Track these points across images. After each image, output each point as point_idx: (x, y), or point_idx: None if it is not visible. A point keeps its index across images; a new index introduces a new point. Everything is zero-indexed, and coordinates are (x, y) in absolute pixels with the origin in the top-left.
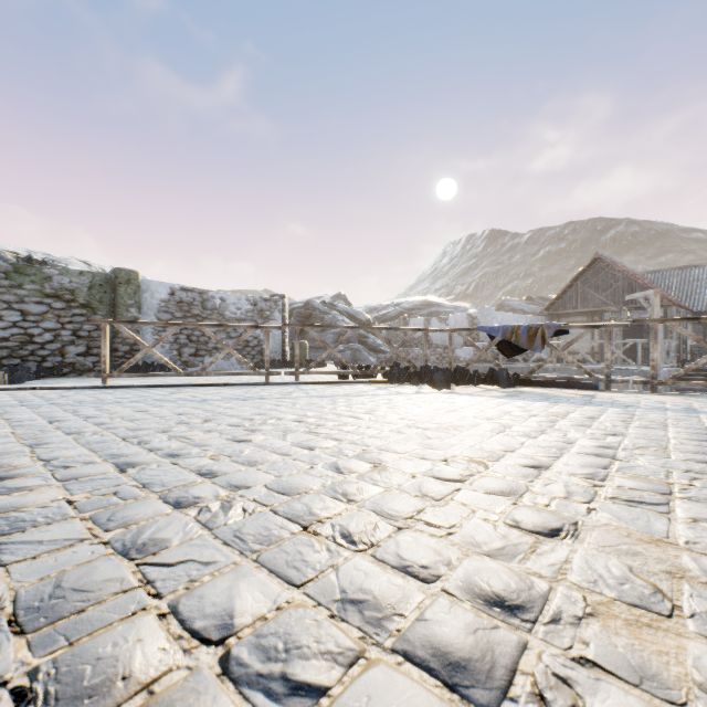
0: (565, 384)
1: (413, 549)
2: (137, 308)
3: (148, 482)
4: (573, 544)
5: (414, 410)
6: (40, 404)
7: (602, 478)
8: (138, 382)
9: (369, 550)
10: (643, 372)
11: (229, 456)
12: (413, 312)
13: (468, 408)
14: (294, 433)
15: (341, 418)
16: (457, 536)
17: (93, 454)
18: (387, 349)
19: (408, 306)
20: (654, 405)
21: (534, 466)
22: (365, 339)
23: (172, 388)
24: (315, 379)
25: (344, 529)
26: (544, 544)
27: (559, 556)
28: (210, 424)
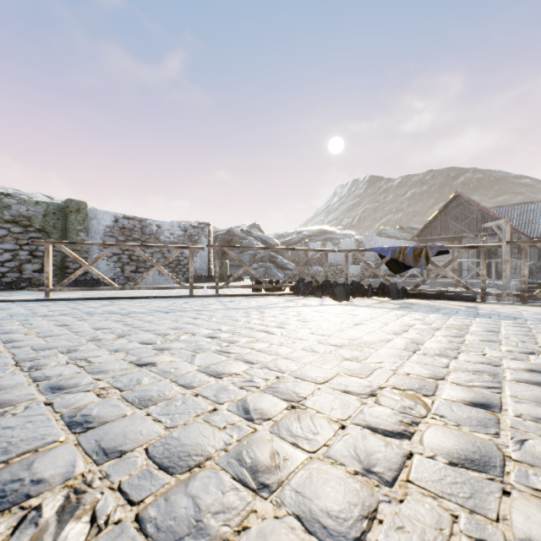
0: (446, 297)
1: None
2: (86, 233)
3: None
4: None
5: (323, 323)
6: None
7: None
8: (80, 295)
9: None
10: (496, 285)
11: (120, 390)
12: (312, 238)
13: (372, 320)
14: (204, 353)
15: (254, 332)
16: None
17: None
18: (291, 267)
19: (308, 233)
20: (538, 317)
21: (482, 405)
22: (274, 259)
23: (107, 300)
24: (233, 292)
25: None
26: None
27: None
28: (121, 341)
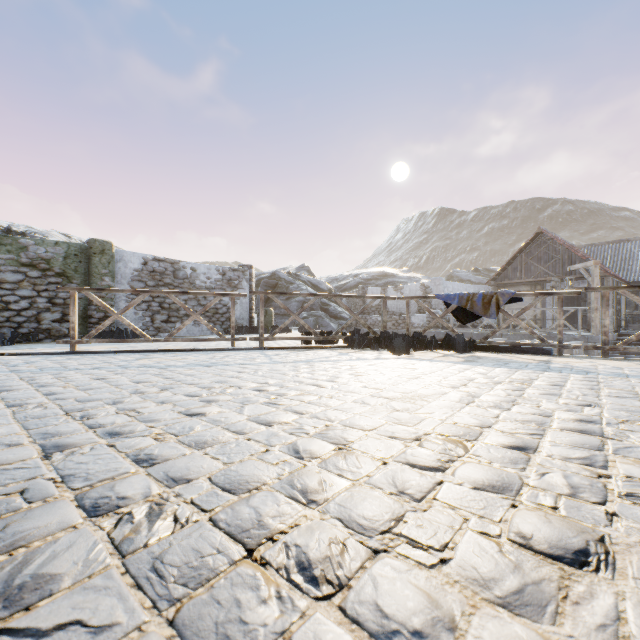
0: (518, 350)
1: (398, 594)
2: (111, 277)
3: (70, 473)
4: (615, 580)
5: (377, 377)
6: None
7: (603, 465)
8: (108, 348)
9: (336, 597)
10: (584, 337)
11: (176, 435)
12: (371, 282)
13: (431, 374)
14: (252, 405)
15: (303, 386)
16: (454, 566)
17: (23, 433)
18: (347, 316)
19: (366, 277)
20: (613, 371)
21: (519, 448)
22: (326, 307)
23: (140, 353)
24: (279, 344)
25: (301, 554)
26: (574, 581)
27: (605, 606)
28: (166, 394)
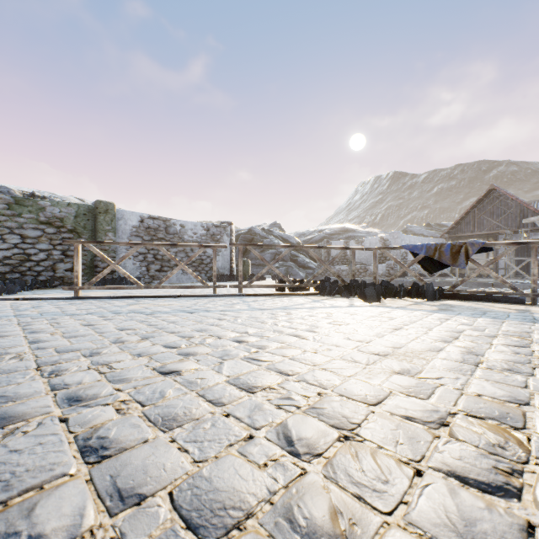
0: (489, 298)
1: None
2: (113, 233)
3: None
4: None
5: (357, 327)
6: (4, 316)
7: None
8: (108, 293)
9: None
10: None
11: (142, 405)
12: (334, 236)
13: (412, 324)
14: (232, 360)
15: (284, 336)
16: None
17: None
18: (313, 266)
19: (329, 232)
20: None
21: None
22: (295, 258)
23: (133, 299)
24: (256, 291)
25: None
26: None
27: None
28: (144, 344)
